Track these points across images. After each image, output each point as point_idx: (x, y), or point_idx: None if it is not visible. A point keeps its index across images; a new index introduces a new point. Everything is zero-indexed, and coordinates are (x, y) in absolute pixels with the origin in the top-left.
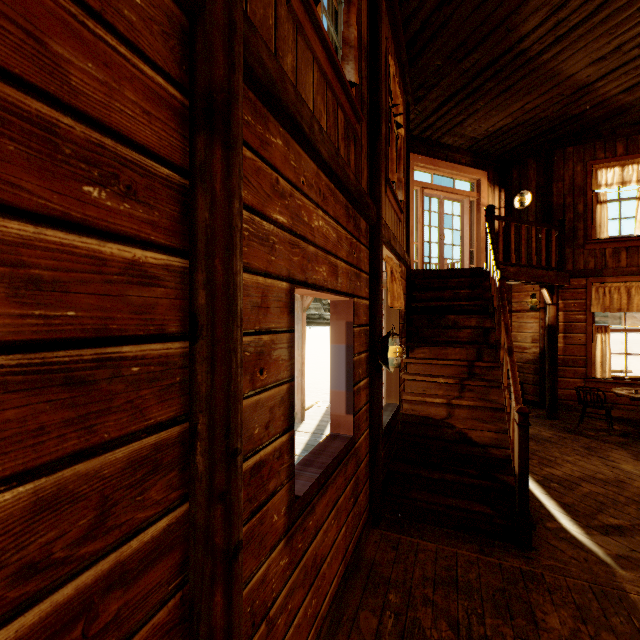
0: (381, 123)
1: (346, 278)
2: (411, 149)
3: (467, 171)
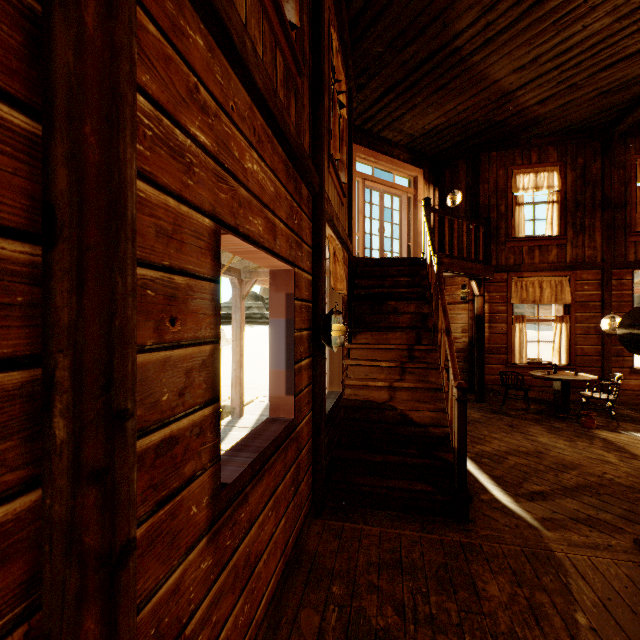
0: (324, 89)
1: (286, 242)
2: (353, 139)
3: (405, 167)
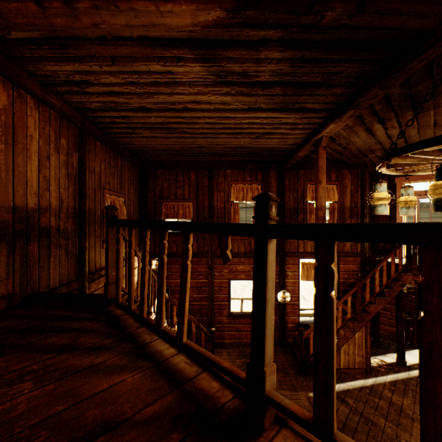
0: None
1: None
2: None
3: None
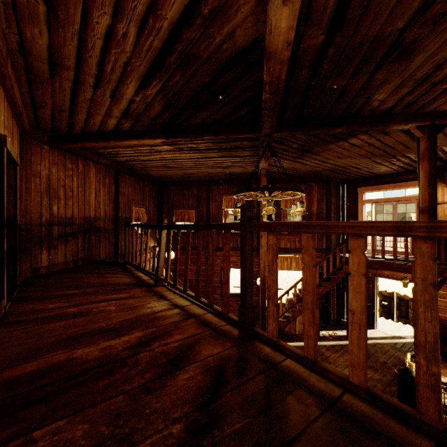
0: None
1: None
2: (363, 184)
3: (411, 184)
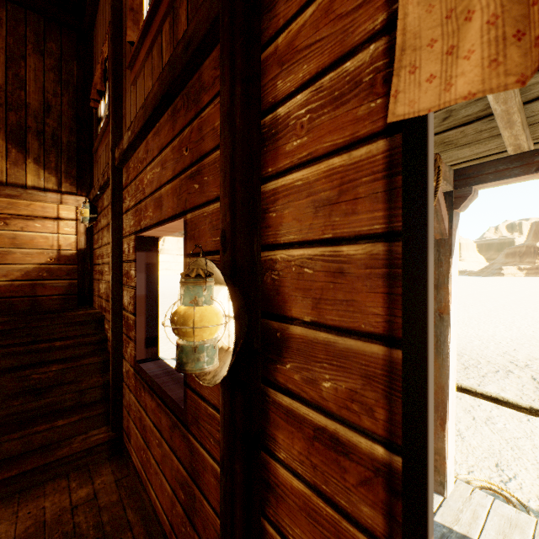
0: None
1: (173, 198)
2: None
3: None
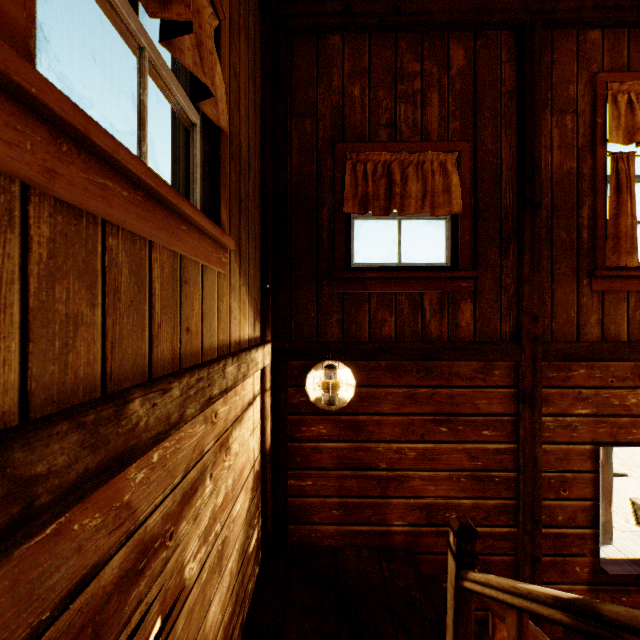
0: None
1: None
2: None
3: None
